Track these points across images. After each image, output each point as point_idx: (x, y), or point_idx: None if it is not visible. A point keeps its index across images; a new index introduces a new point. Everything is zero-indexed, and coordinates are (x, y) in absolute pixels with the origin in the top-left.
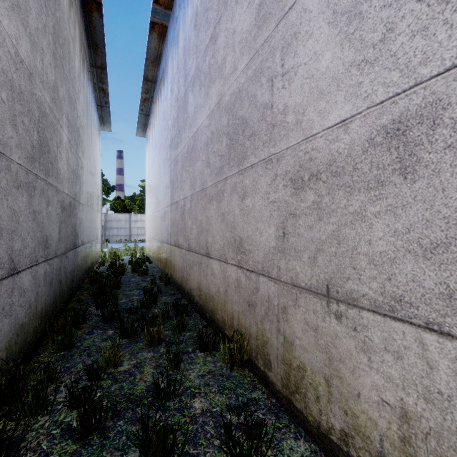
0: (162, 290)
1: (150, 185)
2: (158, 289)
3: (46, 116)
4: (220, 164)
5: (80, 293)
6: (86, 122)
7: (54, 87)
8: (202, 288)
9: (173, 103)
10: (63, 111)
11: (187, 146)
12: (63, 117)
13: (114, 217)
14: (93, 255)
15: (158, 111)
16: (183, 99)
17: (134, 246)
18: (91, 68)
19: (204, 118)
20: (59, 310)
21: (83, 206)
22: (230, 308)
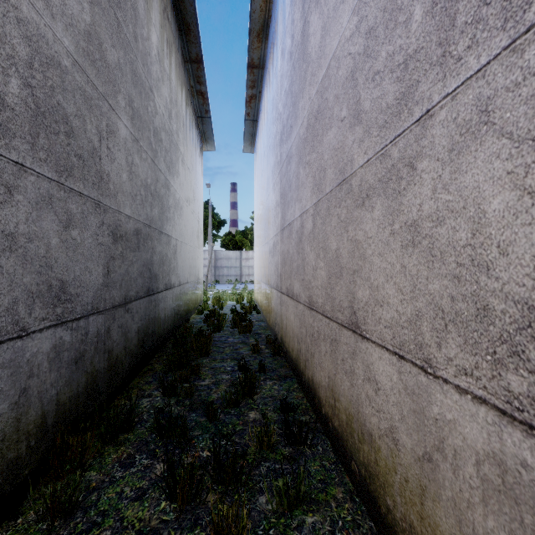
0: (267, 365)
1: (258, 211)
2: (259, 365)
3: (62, 70)
4: (399, 89)
5: (157, 358)
6: (174, 128)
7: (90, 35)
8: (339, 397)
9: (285, 69)
10: (119, 89)
11: (307, 117)
12: (119, 97)
13: (224, 255)
14: (189, 301)
15: (266, 104)
16: (300, 41)
17: (242, 289)
18: (186, 65)
19: (345, 24)
20: (75, 418)
21: (168, 237)
22: (450, 532)
